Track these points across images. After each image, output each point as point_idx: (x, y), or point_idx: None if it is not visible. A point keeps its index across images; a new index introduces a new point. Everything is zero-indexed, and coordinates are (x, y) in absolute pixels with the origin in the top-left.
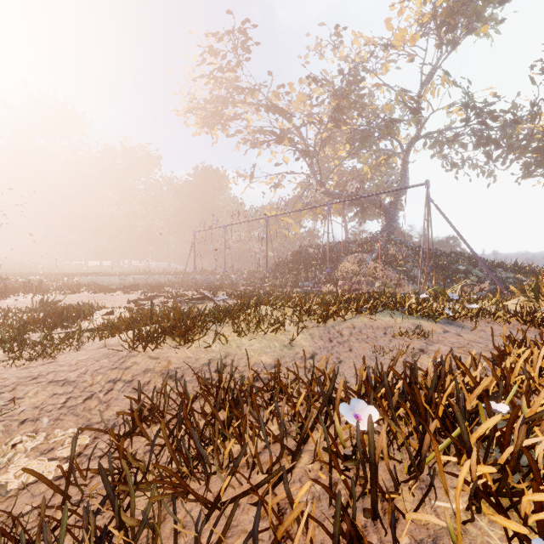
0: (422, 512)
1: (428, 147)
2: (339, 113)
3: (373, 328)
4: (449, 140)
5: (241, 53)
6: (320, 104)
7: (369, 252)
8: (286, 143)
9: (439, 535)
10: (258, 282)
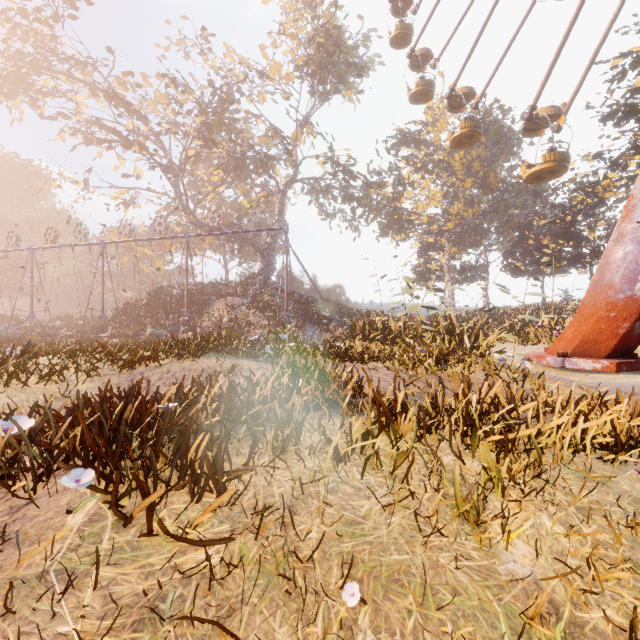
0: (40, 489)
1: (306, 192)
2: (207, 131)
3: (191, 371)
4: (322, 190)
5: (62, 4)
6: (187, 114)
7: (243, 295)
8: (137, 150)
9: (38, 498)
10: (89, 331)
